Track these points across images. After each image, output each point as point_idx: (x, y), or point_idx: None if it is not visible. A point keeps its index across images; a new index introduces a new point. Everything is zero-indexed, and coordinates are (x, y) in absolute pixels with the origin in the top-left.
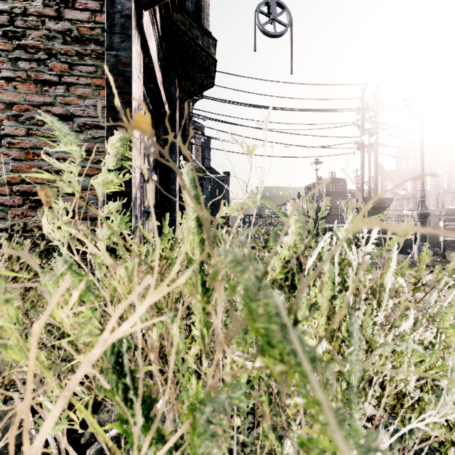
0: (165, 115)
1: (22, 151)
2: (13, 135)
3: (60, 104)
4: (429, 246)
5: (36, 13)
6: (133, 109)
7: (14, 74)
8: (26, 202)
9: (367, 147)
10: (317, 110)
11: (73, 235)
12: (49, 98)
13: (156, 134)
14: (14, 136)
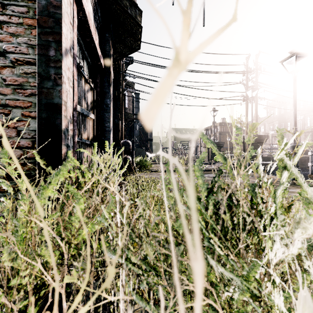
0: (101, 67)
1: None
2: None
3: None
4: (300, 170)
5: None
6: (63, 48)
7: None
8: None
9: (251, 99)
10: (215, 72)
11: None
12: None
13: (94, 82)
14: None
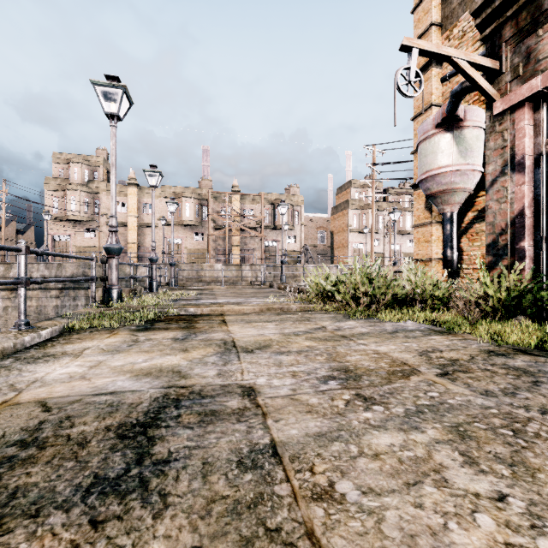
0: None
1: None
2: None
3: None
4: None
5: None
6: (488, 184)
7: None
8: None
9: None
10: None
11: None
12: None
13: None
14: None
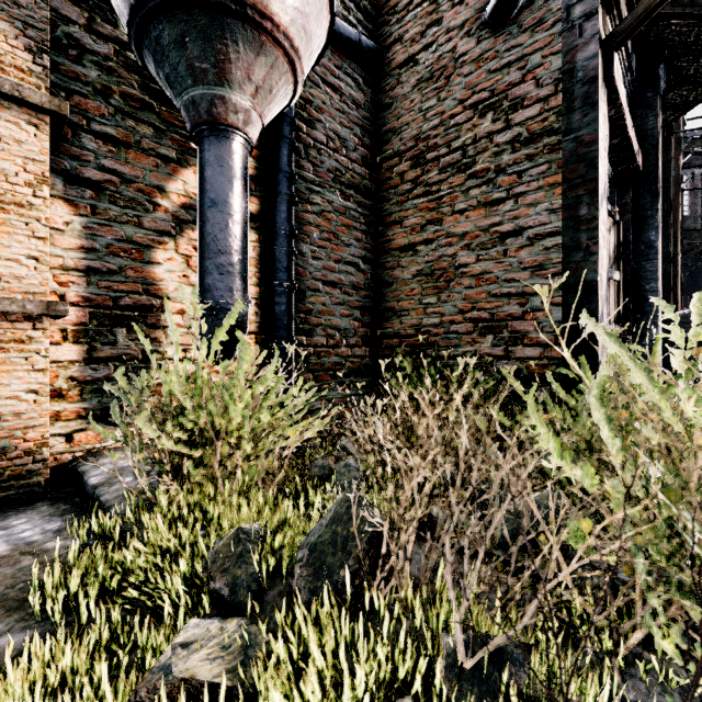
0: (634, 171)
1: (472, 279)
2: (465, 264)
3: (508, 221)
4: None
5: (485, 134)
6: (599, 197)
7: (466, 205)
8: (476, 329)
9: None
10: None
11: (522, 363)
12: (497, 218)
13: (617, 207)
14: (466, 266)
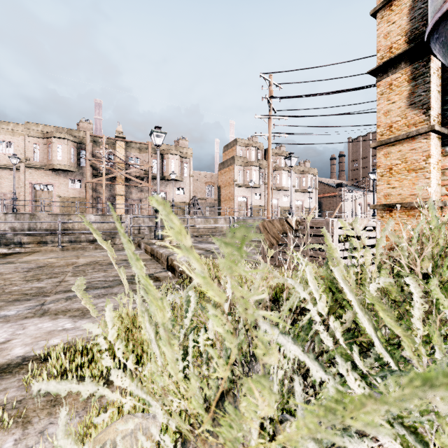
0: None
1: None
2: None
3: None
4: None
5: None
6: None
7: None
8: None
9: None
10: None
11: None
12: None
13: None
14: None
